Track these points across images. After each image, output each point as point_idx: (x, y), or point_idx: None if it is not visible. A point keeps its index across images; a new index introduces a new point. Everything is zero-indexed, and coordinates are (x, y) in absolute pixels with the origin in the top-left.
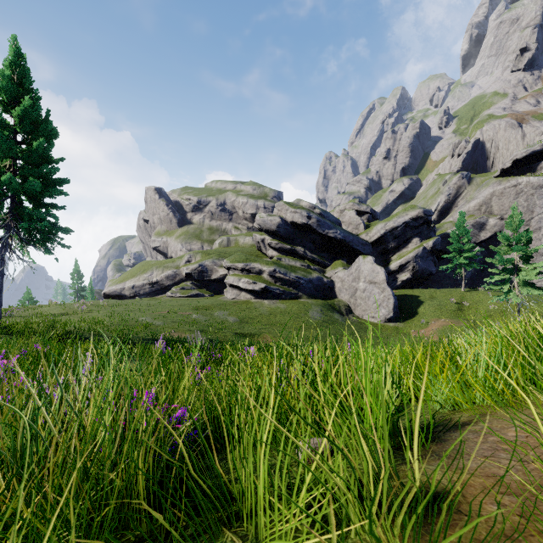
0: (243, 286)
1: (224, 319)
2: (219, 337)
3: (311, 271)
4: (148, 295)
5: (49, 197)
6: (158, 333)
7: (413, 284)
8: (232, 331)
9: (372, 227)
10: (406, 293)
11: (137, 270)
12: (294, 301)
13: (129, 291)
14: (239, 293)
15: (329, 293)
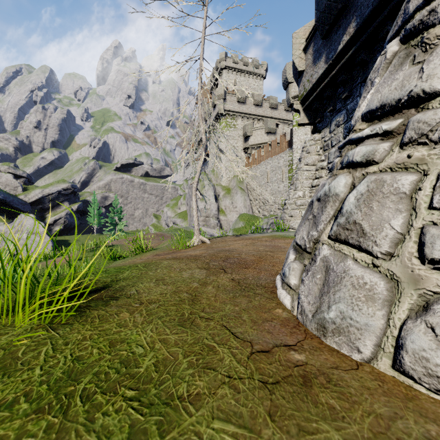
0: None
1: None
2: None
3: None
4: None
5: None
6: None
7: (64, 233)
8: None
9: (30, 191)
10: (60, 239)
11: None
12: None
13: None
14: None
15: None
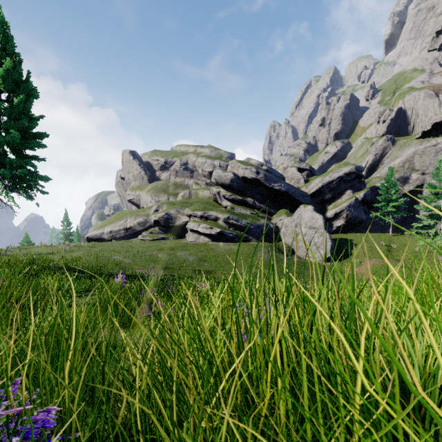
0: (202, 230)
1: (185, 258)
2: (180, 273)
3: (260, 218)
4: (123, 239)
5: (30, 148)
6: (127, 270)
7: (346, 230)
8: (191, 268)
9: (311, 181)
10: (341, 237)
11: (114, 218)
12: (245, 243)
13: (107, 235)
14: (198, 236)
15: (275, 237)
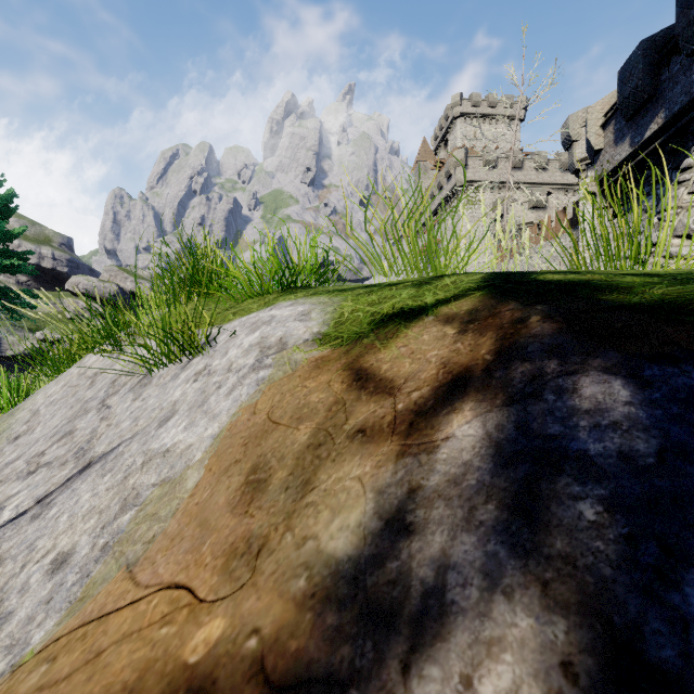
0: None
1: None
2: None
3: None
4: None
5: (10, 273)
6: None
7: None
8: None
9: None
10: None
11: None
12: None
13: None
14: None
15: None
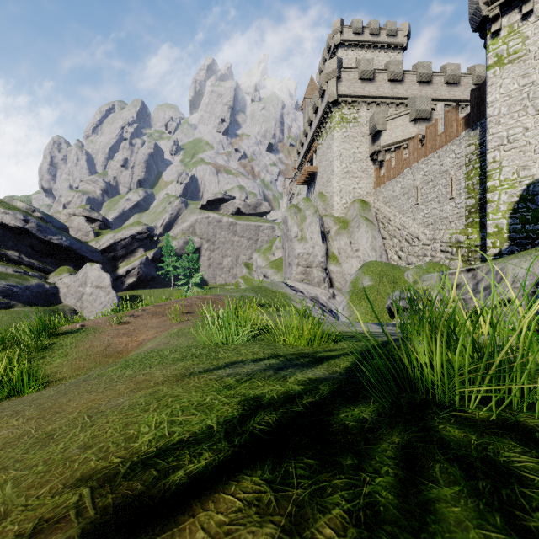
0: None
1: None
2: None
3: (30, 278)
4: None
5: None
6: None
7: (140, 286)
8: None
9: (102, 236)
10: (132, 294)
11: None
12: (5, 311)
13: None
14: None
15: (53, 299)
